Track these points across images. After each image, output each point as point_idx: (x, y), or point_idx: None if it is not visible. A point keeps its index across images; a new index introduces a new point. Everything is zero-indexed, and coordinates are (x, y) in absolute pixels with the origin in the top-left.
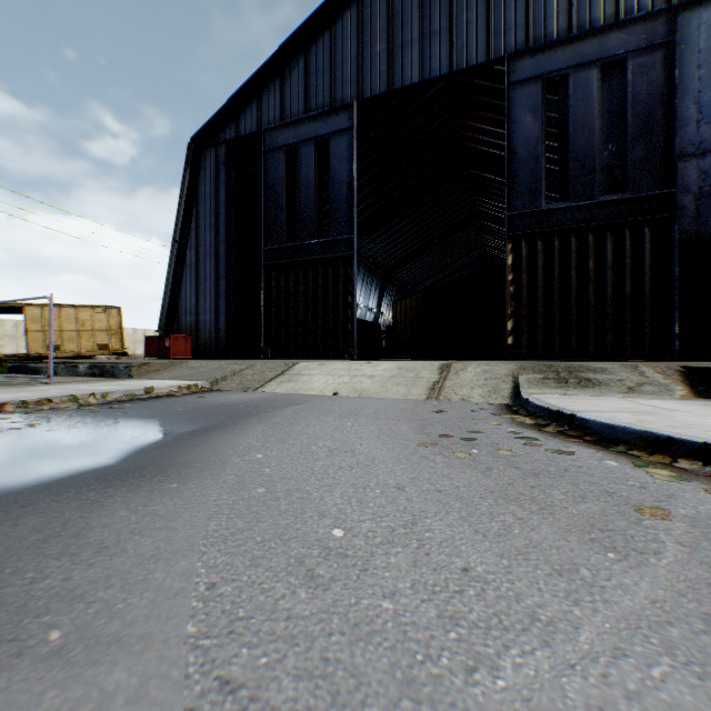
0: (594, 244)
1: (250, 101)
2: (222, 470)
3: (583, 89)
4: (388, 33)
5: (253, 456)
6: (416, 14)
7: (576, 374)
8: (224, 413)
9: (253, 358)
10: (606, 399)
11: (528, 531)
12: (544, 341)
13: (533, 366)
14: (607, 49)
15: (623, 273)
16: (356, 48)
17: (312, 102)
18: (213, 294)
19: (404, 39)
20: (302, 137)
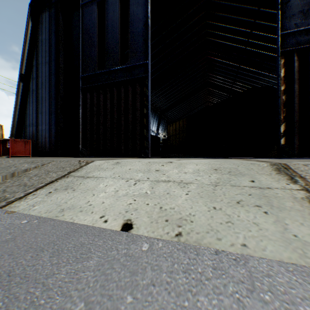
0: None
1: None
2: None
3: None
4: None
5: None
6: None
7: None
8: None
9: (75, 156)
10: None
11: None
12: None
13: None
14: None
15: None
16: None
17: None
18: (48, 111)
19: None
20: None
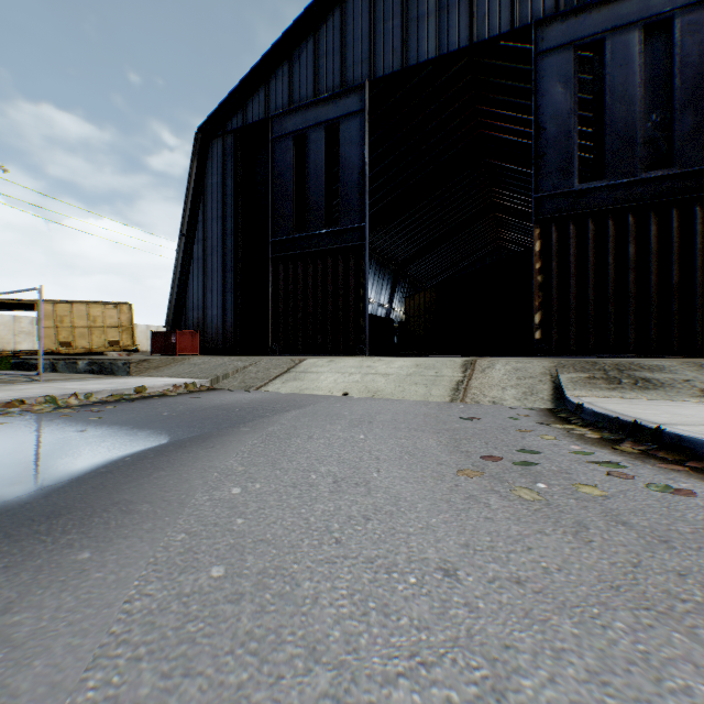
0: (635, 227)
1: (257, 87)
2: (173, 520)
3: (622, 54)
4: (402, 7)
5: (227, 490)
6: None
7: (628, 373)
8: (213, 419)
9: (261, 354)
10: (680, 404)
11: None
12: (577, 335)
13: (573, 363)
14: (650, 7)
15: (670, 259)
16: (367, 25)
17: (322, 85)
18: (220, 289)
19: (420, 12)
20: (311, 122)
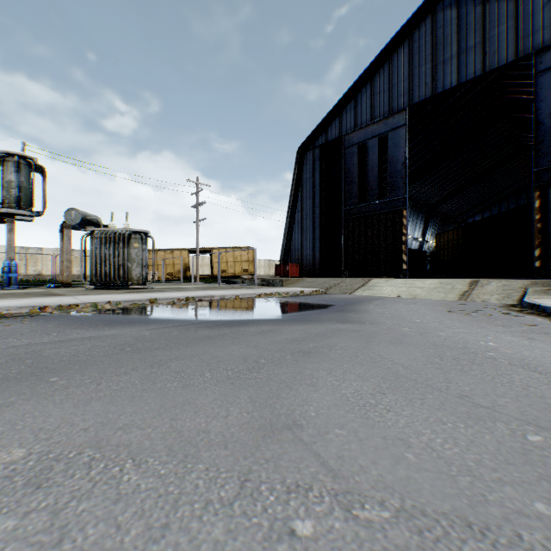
0: None
1: (334, 119)
2: (371, 312)
3: None
4: (431, 56)
5: (378, 310)
6: (454, 38)
7: None
8: (349, 301)
9: (336, 277)
10: None
11: (477, 324)
12: None
13: (543, 282)
14: None
15: None
16: (407, 71)
17: (376, 112)
18: (311, 239)
19: (445, 57)
20: (369, 136)
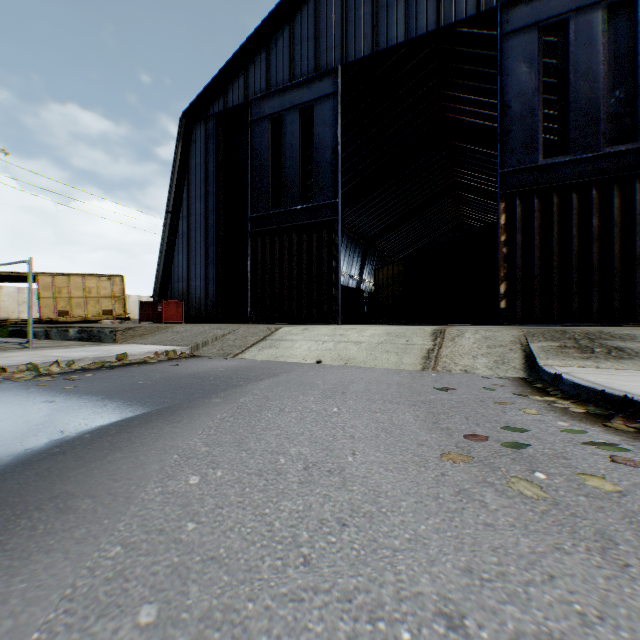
0: (599, 200)
1: (237, 74)
2: (112, 523)
3: (586, 33)
4: None
5: (184, 479)
6: None
7: (599, 342)
8: (187, 389)
9: (240, 322)
10: None
11: None
12: (541, 305)
13: (542, 331)
14: None
15: (633, 230)
16: (340, 13)
17: (297, 70)
18: (203, 262)
19: None
20: (287, 105)
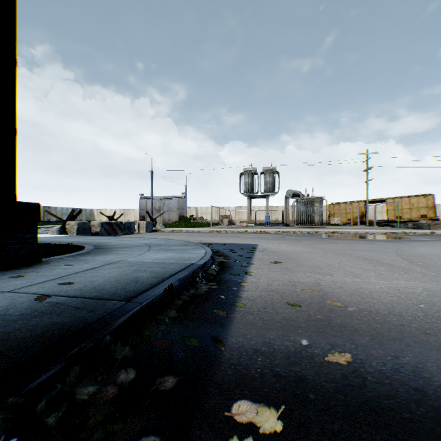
0: None
1: None
2: (429, 242)
3: None
4: None
5: (440, 242)
6: None
7: None
8: None
9: None
10: None
11: None
12: None
13: None
14: None
15: None
16: None
17: None
18: None
19: None
20: None
